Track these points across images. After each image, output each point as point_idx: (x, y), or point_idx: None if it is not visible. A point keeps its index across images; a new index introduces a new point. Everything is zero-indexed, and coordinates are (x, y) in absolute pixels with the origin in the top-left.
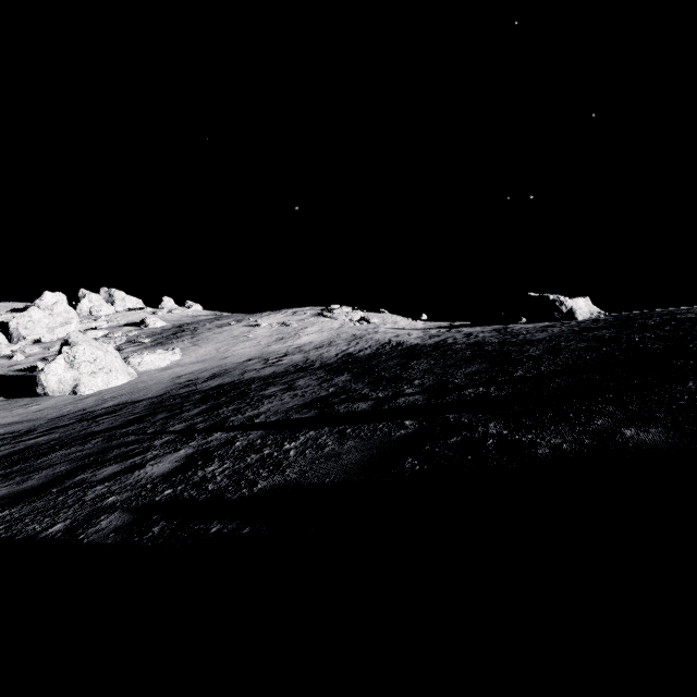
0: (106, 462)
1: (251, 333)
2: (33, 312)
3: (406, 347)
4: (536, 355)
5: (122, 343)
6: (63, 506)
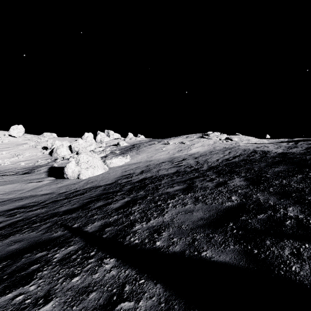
0: None
1: (164, 148)
2: (79, 140)
3: (276, 155)
4: None
5: (108, 153)
6: None
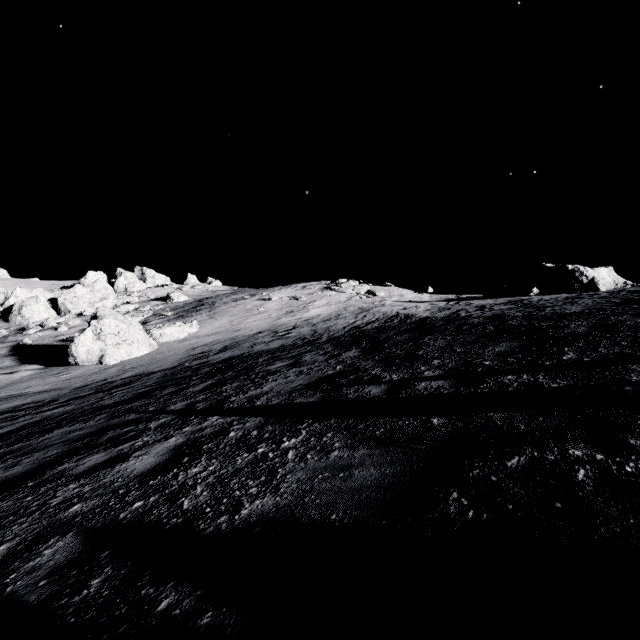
0: (95, 447)
1: (262, 307)
2: (77, 288)
3: (416, 321)
4: (582, 332)
5: (149, 316)
6: (24, 513)
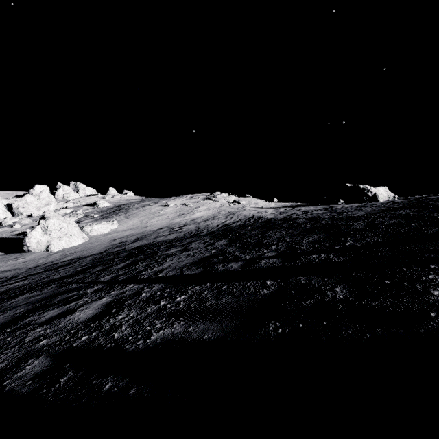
0: (51, 306)
1: (163, 211)
2: (27, 197)
3: (264, 221)
4: (360, 228)
5: (81, 217)
6: (7, 347)
